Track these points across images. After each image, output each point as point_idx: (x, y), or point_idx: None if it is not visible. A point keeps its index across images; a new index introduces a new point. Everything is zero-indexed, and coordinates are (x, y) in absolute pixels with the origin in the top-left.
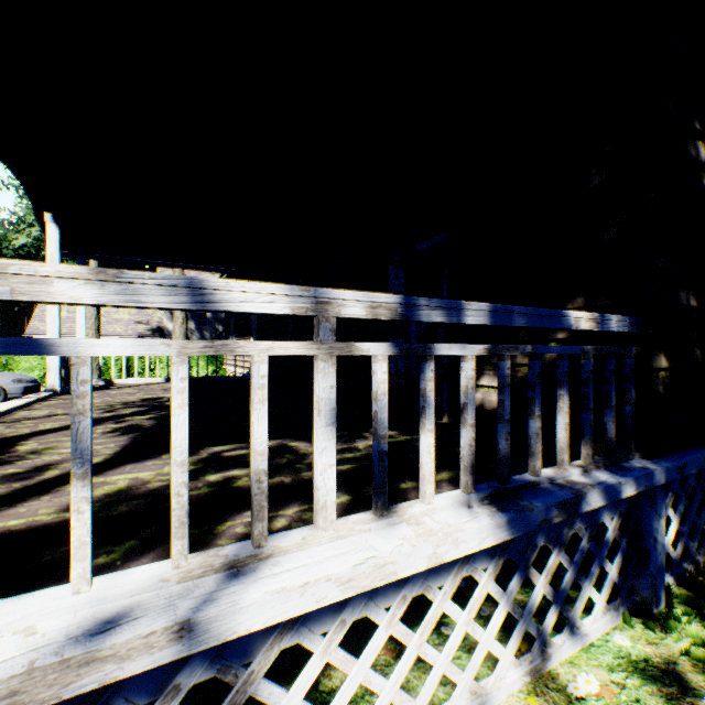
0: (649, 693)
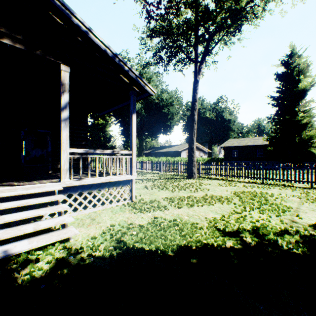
0: None
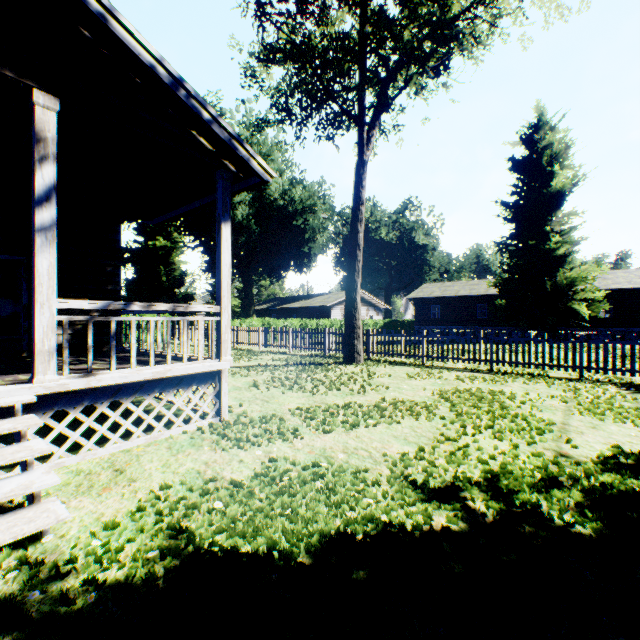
0: None
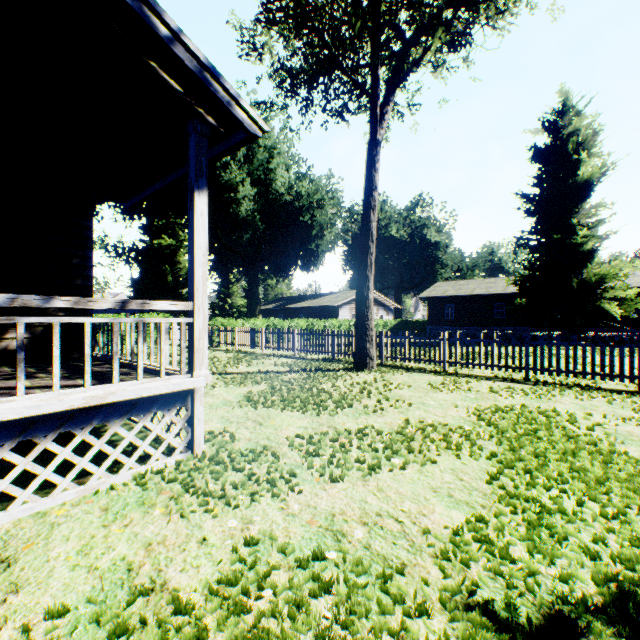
0: None
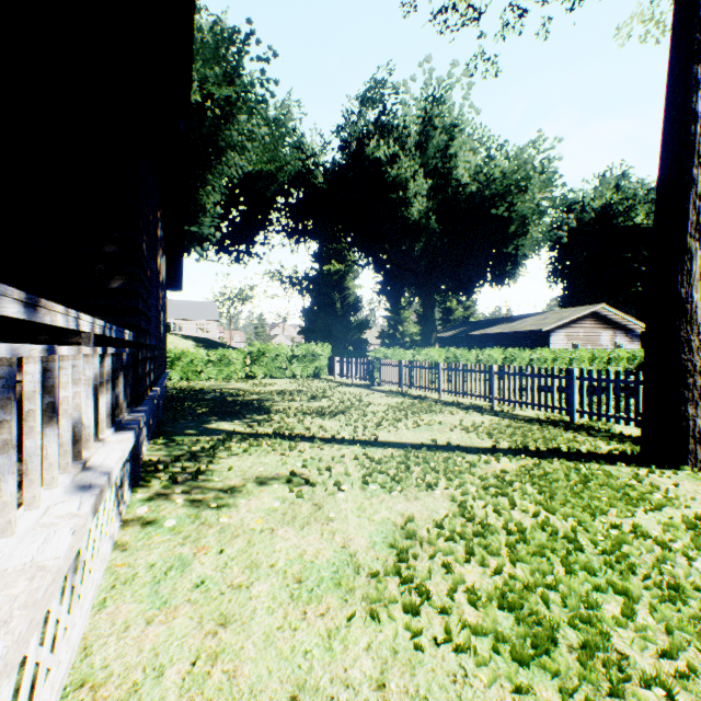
0: (160, 502)
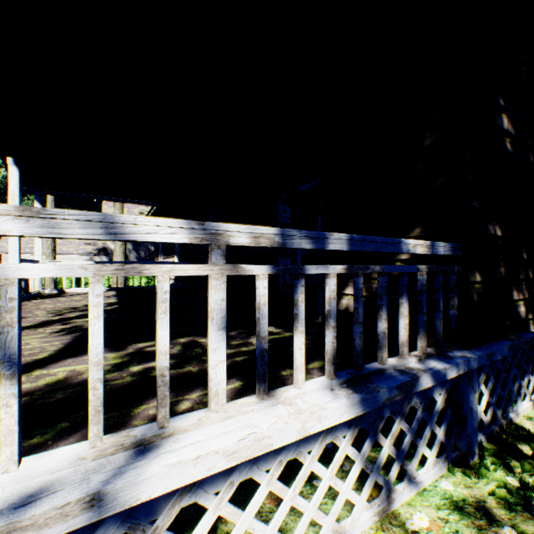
0: (465, 525)
